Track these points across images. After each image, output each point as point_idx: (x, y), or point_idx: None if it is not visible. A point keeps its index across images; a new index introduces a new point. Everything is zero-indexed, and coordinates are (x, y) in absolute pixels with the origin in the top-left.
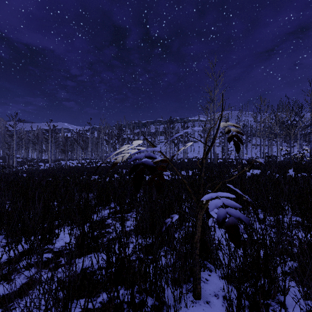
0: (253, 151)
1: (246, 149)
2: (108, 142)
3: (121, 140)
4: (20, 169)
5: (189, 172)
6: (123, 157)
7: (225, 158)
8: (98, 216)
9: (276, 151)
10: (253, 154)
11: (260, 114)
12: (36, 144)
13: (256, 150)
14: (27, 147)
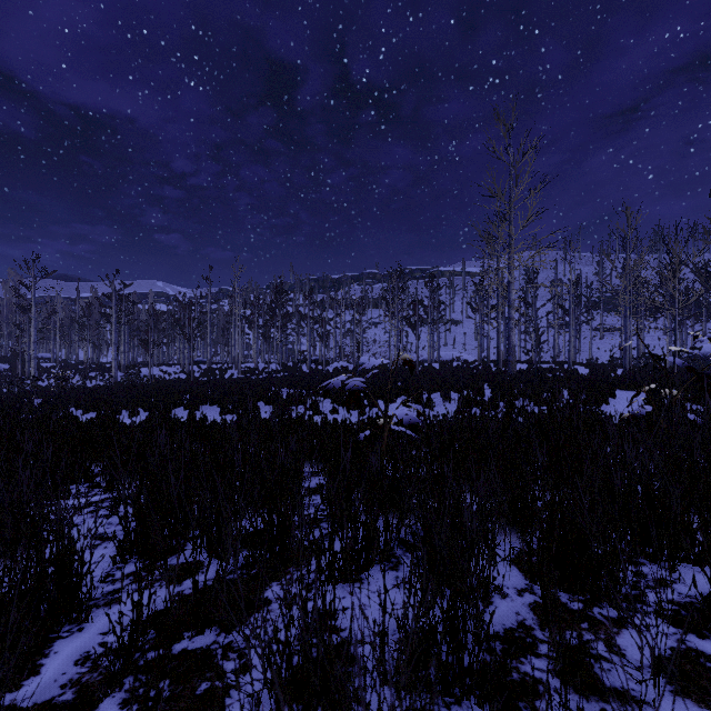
0: (595, 345)
1: (579, 340)
2: (251, 322)
3: (280, 317)
4: (34, 388)
5: (451, 396)
6: (286, 358)
7: (533, 360)
8: (84, 647)
9: (651, 345)
10: (594, 351)
11: (625, 250)
12: (85, 327)
13: (602, 343)
14: (67, 335)
